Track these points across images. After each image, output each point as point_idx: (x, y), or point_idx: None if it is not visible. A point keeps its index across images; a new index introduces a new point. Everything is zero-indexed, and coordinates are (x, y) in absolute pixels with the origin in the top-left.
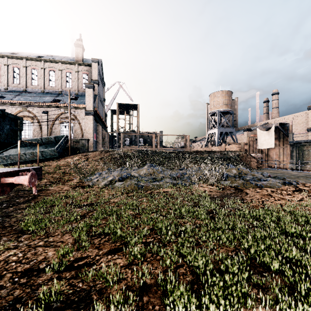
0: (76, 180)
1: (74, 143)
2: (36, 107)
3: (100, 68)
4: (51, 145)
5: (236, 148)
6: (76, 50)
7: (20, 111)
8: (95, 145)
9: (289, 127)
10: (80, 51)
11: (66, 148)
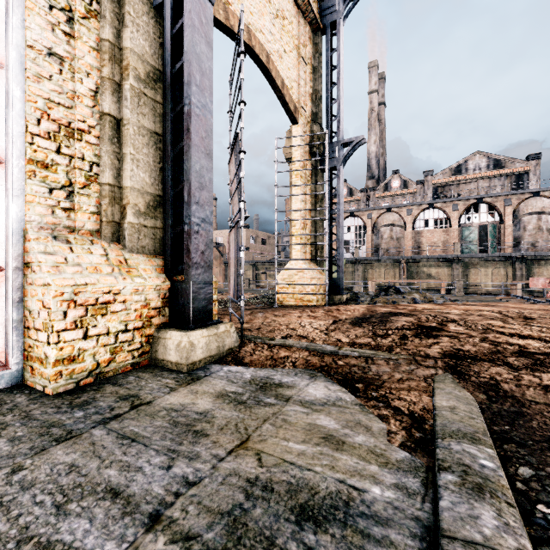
0: None
1: None
2: None
3: None
4: None
5: None
6: None
7: None
8: None
9: (224, 247)
10: None
11: None
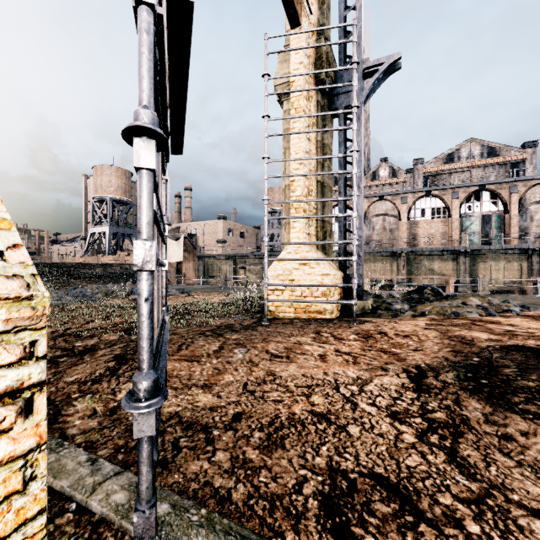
0: None
1: None
2: None
3: None
4: None
5: None
6: None
7: None
8: None
9: (198, 239)
10: None
11: None
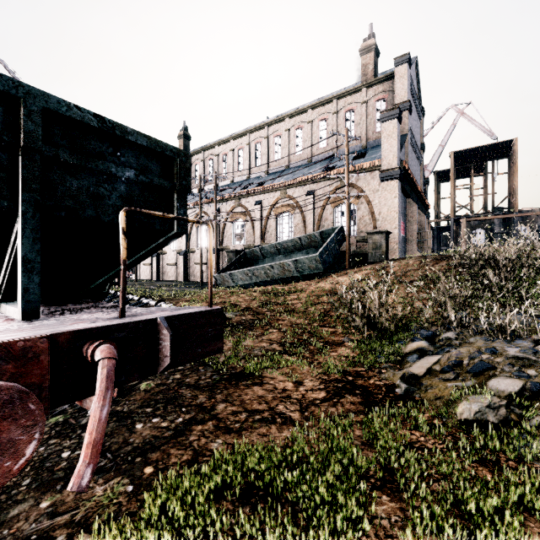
0: (350, 346)
1: (357, 244)
2: (297, 187)
3: (412, 78)
4: (314, 249)
5: None
6: (363, 61)
7: (278, 199)
8: (402, 247)
9: None
10: (370, 60)
11: (340, 254)
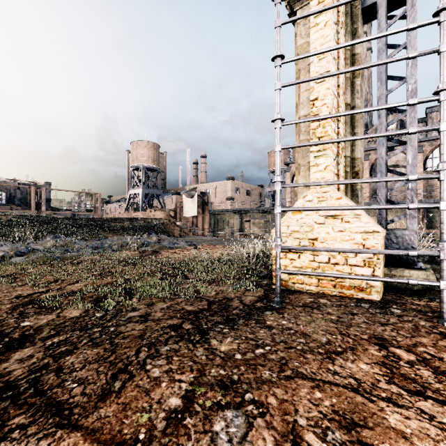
0: None
1: None
2: None
3: None
4: None
5: (162, 215)
6: None
7: None
8: None
9: (209, 196)
10: None
11: None
